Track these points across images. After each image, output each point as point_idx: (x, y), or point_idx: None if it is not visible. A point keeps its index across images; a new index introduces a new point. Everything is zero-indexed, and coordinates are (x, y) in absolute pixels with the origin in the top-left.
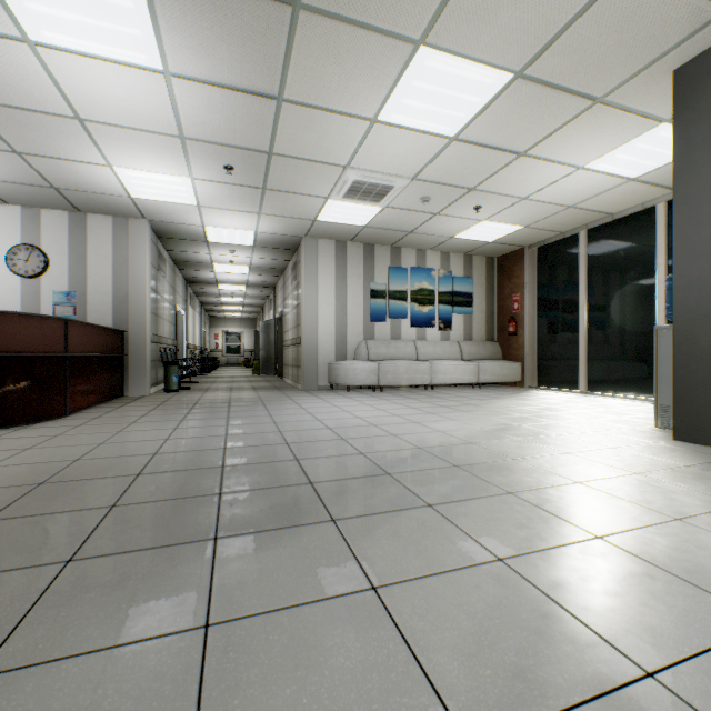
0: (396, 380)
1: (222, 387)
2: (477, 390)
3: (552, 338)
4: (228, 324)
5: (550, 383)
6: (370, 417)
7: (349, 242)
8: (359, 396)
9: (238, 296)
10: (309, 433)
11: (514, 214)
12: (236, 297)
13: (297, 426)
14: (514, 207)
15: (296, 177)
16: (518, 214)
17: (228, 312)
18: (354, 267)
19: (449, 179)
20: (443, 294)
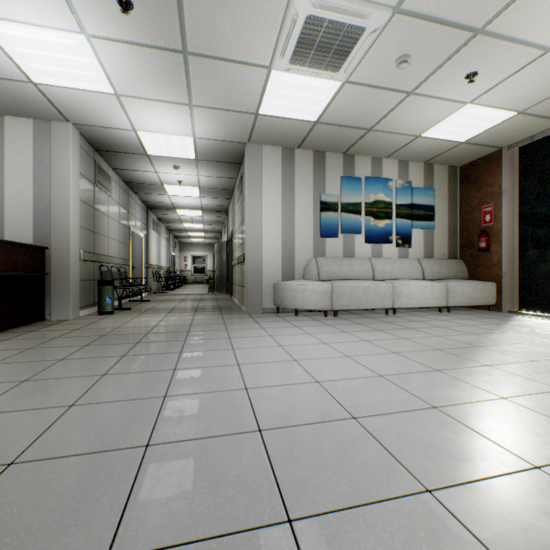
0: (352, 303)
1: (166, 307)
2: (448, 315)
3: (543, 253)
4: (195, 249)
5: (539, 308)
6: (337, 380)
7: (297, 149)
8: (310, 323)
9: (197, 221)
10: (206, 464)
11: (517, 88)
12: (195, 223)
13: (197, 414)
14: (525, 71)
15: (222, 20)
16: (522, 88)
17: (193, 238)
18: (303, 176)
19: (451, 6)
20: (401, 207)
